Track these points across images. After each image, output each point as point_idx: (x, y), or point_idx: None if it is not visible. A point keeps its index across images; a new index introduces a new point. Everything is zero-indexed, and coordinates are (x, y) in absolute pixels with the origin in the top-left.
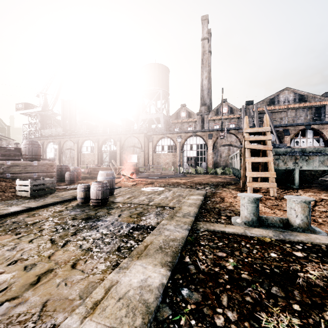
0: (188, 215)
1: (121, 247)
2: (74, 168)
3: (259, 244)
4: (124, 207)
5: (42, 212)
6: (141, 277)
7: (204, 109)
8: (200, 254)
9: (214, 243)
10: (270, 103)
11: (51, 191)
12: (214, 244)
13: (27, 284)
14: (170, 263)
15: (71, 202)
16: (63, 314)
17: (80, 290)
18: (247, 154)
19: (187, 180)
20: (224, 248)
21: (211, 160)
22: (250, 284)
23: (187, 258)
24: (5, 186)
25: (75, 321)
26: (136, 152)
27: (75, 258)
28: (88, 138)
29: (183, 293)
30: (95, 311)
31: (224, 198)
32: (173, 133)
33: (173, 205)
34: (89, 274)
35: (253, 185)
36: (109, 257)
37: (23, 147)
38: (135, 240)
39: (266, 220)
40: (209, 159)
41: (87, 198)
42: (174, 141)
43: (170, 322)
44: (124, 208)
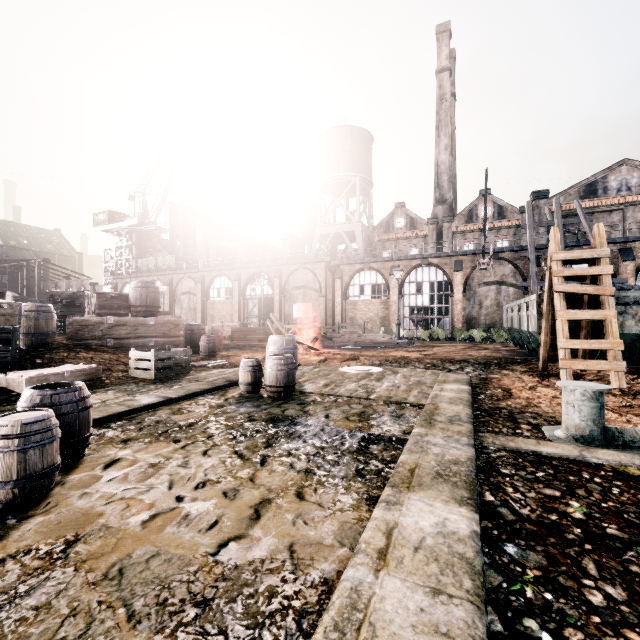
0: (459, 420)
1: (361, 471)
2: (211, 330)
3: (620, 479)
4: (327, 402)
5: (191, 406)
6: (431, 518)
7: (443, 211)
8: (509, 491)
9: (527, 472)
10: (586, 194)
11: (184, 370)
12: (529, 474)
13: (244, 518)
14: (471, 501)
15: (227, 390)
16: (329, 566)
17: (334, 533)
18: (559, 303)
19: (422, 354)
20: (552, 483)
21: (460, 314)
22: (630, 546)
23: (487, 494)
24: (110, 360)
25: (365, 574)
26: (310, 299)
27: (295, 484)
28: (222, 272)
29: (509, 551)
30: (387, 563)
31: (510, 390)
32: (382, 261)
33: (418, 400)
34: (335, 511)
35: (575, 365)
36: (350, 485)
37: (132, 293)
38: (379, 460)
39: (620, 435)
40: (457, 312)
41: (257, 383)
42: (384, 277)
43: (508, 593)
44: (327, 403)
